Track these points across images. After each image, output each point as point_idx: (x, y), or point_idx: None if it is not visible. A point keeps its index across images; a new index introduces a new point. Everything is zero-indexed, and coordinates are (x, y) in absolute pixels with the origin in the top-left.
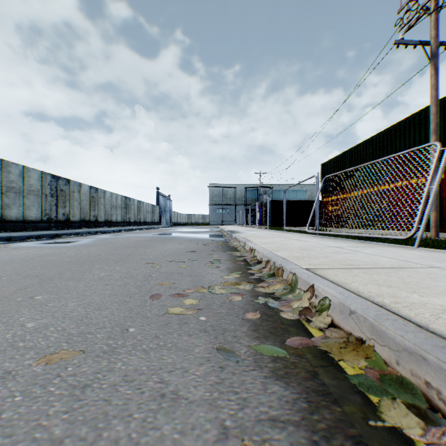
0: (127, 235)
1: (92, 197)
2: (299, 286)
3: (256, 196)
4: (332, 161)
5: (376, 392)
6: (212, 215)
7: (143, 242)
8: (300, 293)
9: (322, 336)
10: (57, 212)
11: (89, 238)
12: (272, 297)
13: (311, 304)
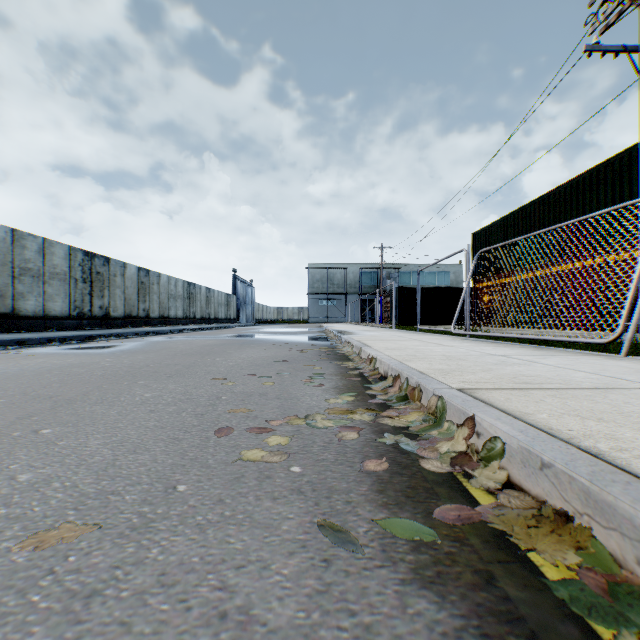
0: (189, 337)
1: (141, 283)
2: (448, 416)
3: (376, 282)
4: (487, 229)
5: (606, 619)
6: (312, 309)
7: (211, 347)
8: (451, 428)
9: (493, 503)
10: (91, 304)
11: (135, 342)
12: (405, 435)
13: (471, 447)
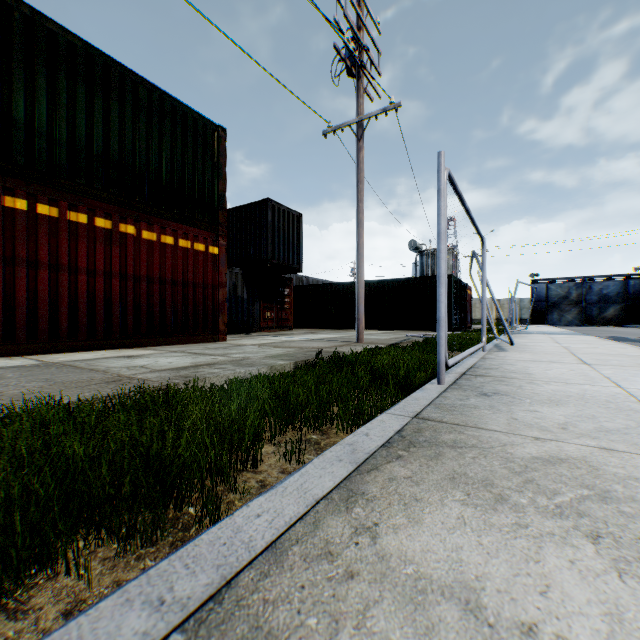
0: None
1: None
2: None
3: None
4: None
5: None
6: None
7: None
8: None
9: None
10: None
11: None
12: None
13: None
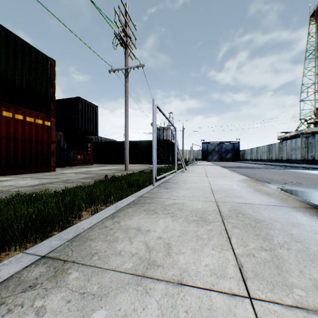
0: None
1: None
2: None
3: None
4: None
5: None
6: None
7: None
8: None
9: None
10: None
11: None
12: None
13: None
